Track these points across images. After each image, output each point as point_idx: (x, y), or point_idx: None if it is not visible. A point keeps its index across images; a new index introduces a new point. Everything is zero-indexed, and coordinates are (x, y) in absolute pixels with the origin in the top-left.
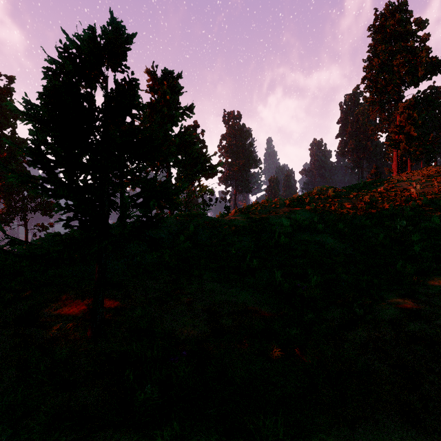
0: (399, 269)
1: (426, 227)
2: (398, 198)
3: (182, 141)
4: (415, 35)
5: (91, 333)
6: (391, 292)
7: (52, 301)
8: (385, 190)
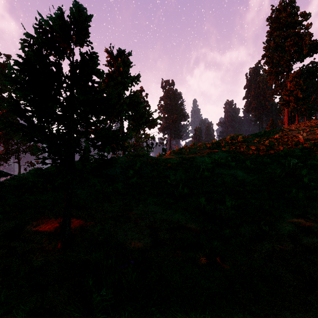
0: (293, 195)
1: (311, 163)
2: (290, 143)
3: (131, 101)
4: (301, 24)
5: (60, 245)
6: (288, 213)
7: (33, 220)
8: (280, 137)
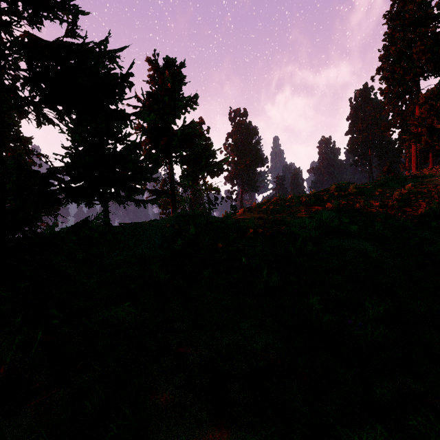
0: None
1: None
2: (436, 195)
3: (185, 135)
4: (437, 20)
5: None
6: None
7: None
8: (414, 186)
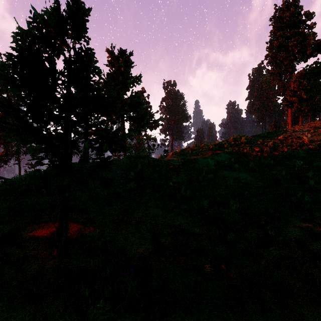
0: (299, 198)
1: (317, 165)
2: (294, 144)
3: (133, 102)
4: (305, 24)
5: (57, 252)
6: (294, 217)
7: (29, 224)
8: (284, 138)
